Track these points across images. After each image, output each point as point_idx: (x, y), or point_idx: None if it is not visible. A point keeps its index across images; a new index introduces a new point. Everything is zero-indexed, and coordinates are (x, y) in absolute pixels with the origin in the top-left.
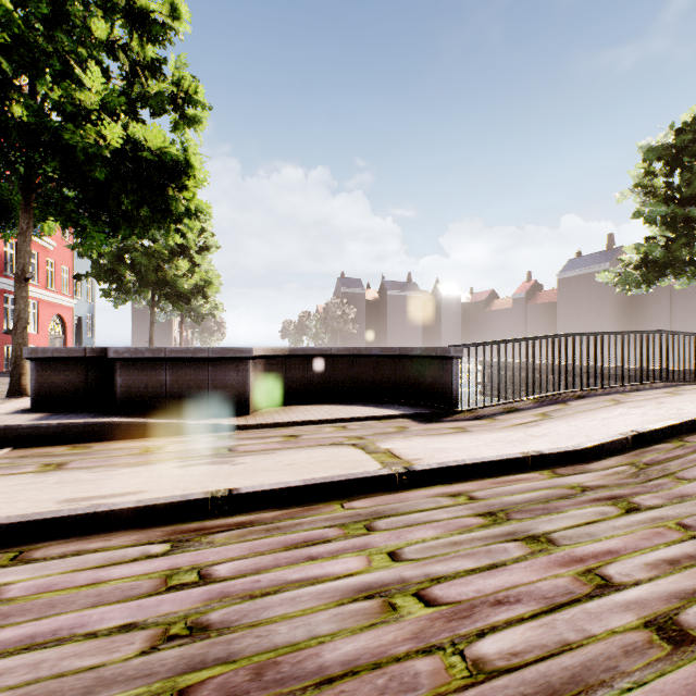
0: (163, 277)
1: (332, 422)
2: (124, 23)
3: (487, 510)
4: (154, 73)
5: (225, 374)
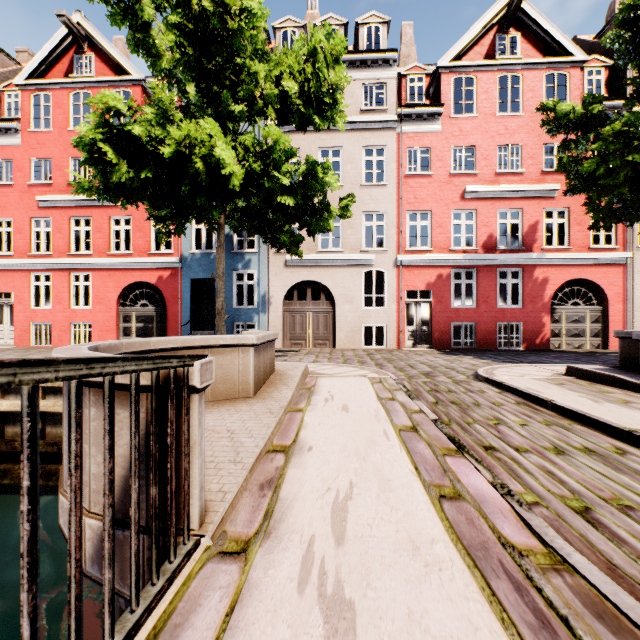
0: None
1: None
2: None
3: (597, 451)
4: None
5: None
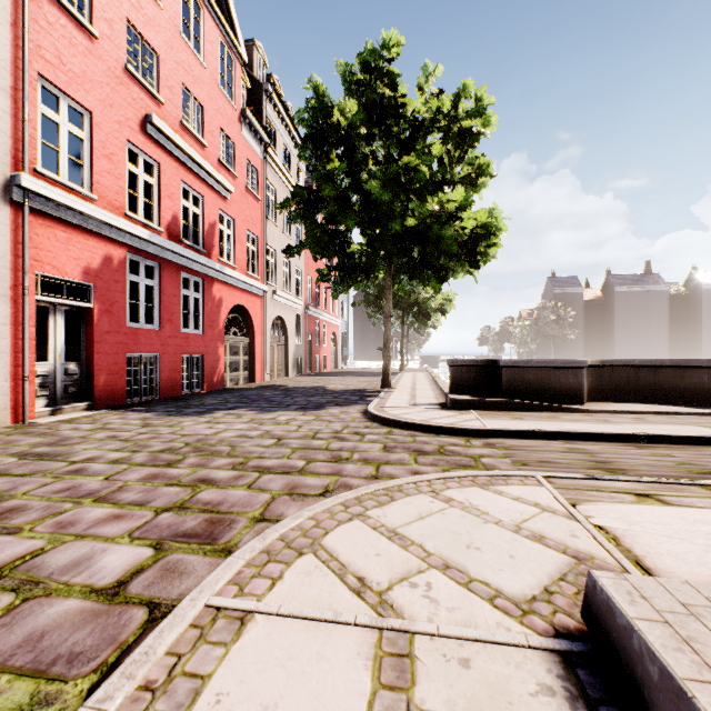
0: (414, 300)
1: (658, 414)
2: (453, 142)
3: None
4: (458, 162)
5: (567, 377)
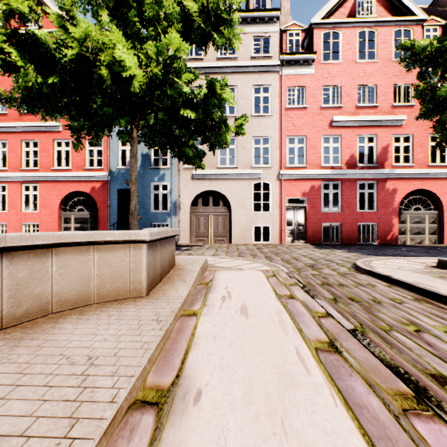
0: None
1: None
2: None
3: None
4: None
5: None
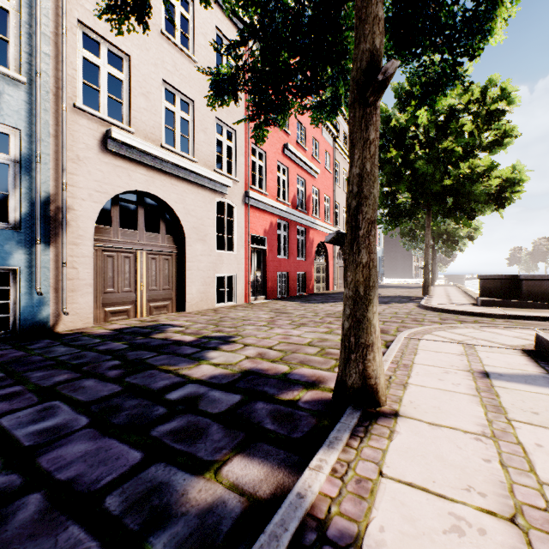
0: (444, 230)
1: None
2: (481, 120)
3: None
4: (485, 131)
5: None
